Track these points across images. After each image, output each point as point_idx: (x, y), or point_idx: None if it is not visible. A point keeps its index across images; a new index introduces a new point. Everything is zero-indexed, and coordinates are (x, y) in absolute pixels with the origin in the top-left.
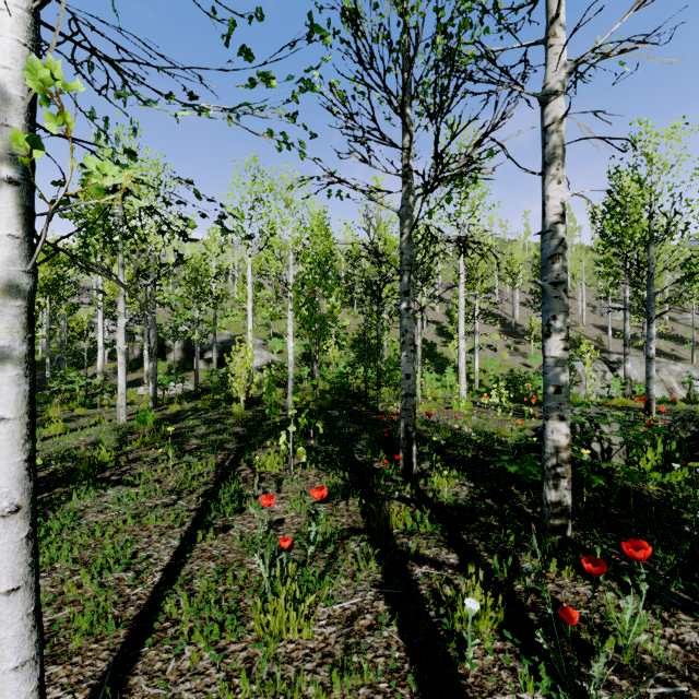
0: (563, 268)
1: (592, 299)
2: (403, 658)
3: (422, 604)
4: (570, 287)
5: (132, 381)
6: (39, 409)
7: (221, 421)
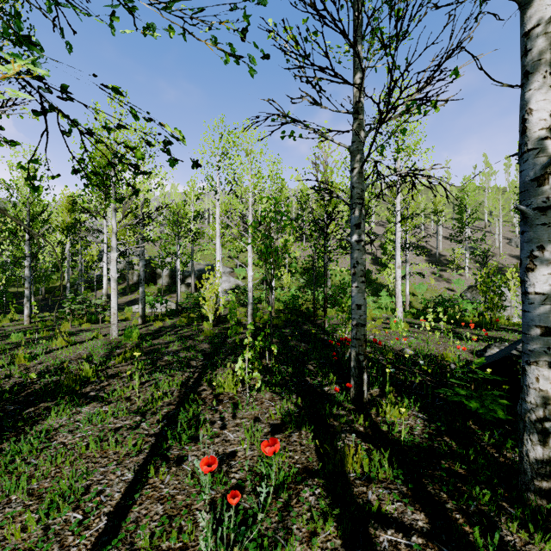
0: None
1: (507, 233)
2: None
3: None
4: (487, 223)
5: (131, 301)
6: (58, 323)
7: (192, 337)
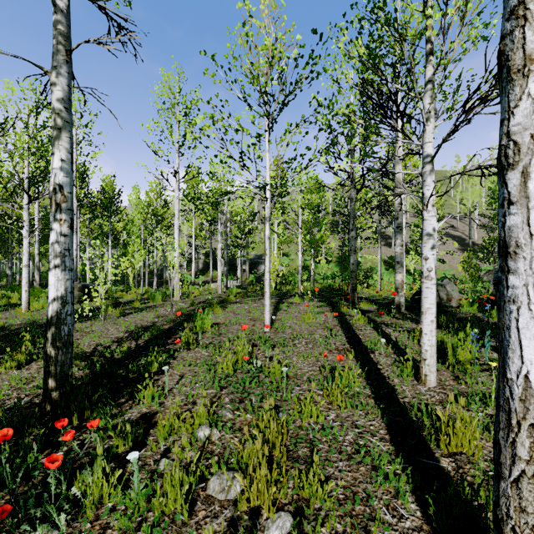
0: (400, 222)
1: None
2: (338, 324)
3: (346, 319)
4: None
5: (202, 282)
6: (172, 290)
7: None
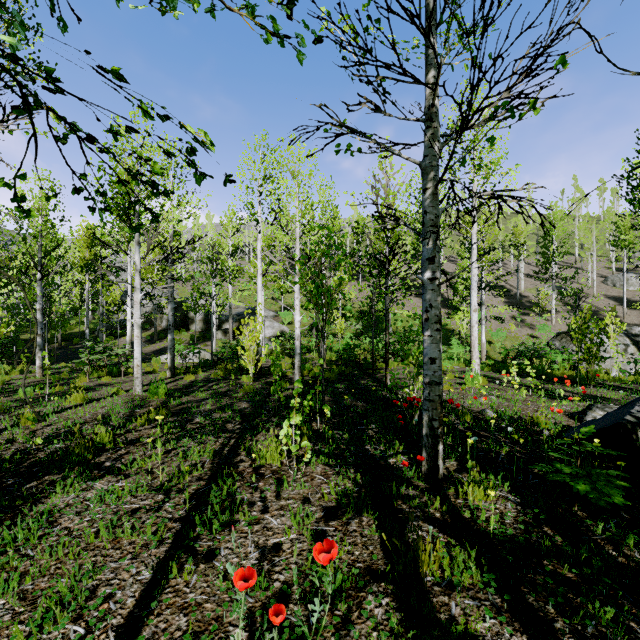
0: None
1: (602, 270)
2: None
3: None
4: (578, 258)
5: (159, 350)
6: (74, 376)
7: (229, 394)
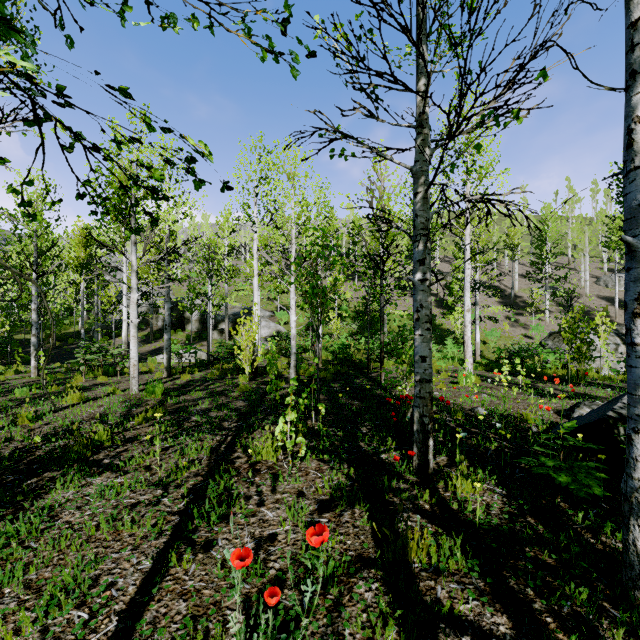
0: None
1: (595, 270)
2: None
3: None
4: (571, 259)
5: (155, 350)
6: (69, 375)
7: (225, 393)
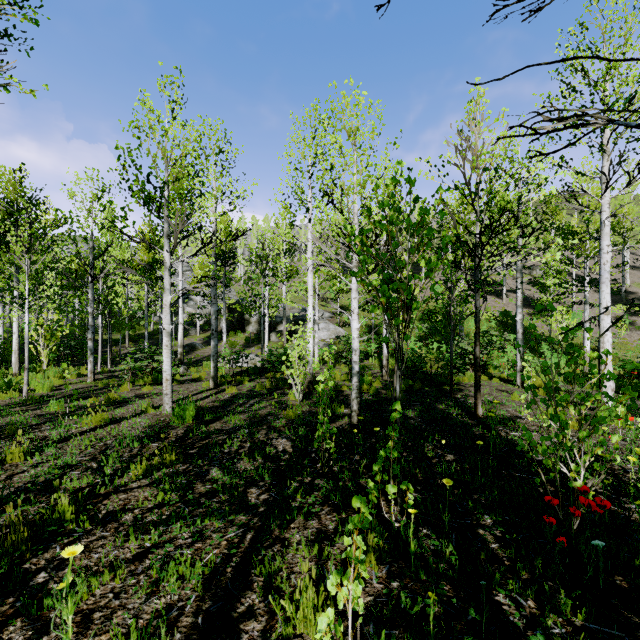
0: None
1: None
2: None
3: None
4: None
5: None
6: (122, 381)
7: (268, 420)
